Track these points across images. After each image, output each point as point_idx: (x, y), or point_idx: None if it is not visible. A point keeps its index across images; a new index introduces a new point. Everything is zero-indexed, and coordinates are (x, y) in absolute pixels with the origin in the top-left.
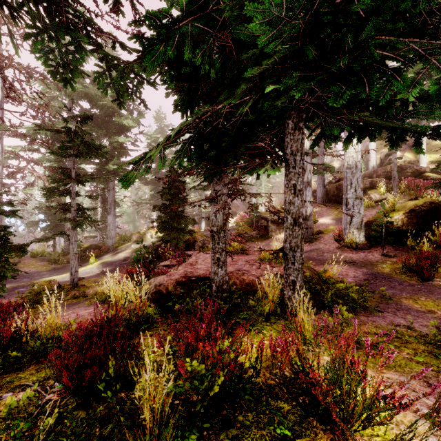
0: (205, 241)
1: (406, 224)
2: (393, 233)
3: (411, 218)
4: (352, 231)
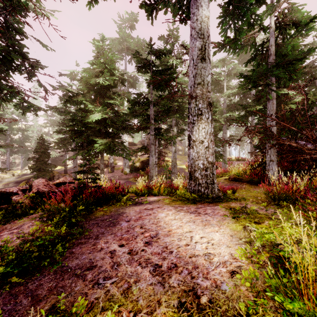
0: (60, 175)
1: (140, 166)
2: (137, 169)
3: (142, 164)
4: (126, 168)
